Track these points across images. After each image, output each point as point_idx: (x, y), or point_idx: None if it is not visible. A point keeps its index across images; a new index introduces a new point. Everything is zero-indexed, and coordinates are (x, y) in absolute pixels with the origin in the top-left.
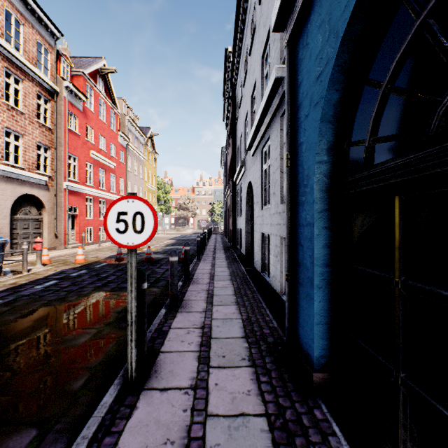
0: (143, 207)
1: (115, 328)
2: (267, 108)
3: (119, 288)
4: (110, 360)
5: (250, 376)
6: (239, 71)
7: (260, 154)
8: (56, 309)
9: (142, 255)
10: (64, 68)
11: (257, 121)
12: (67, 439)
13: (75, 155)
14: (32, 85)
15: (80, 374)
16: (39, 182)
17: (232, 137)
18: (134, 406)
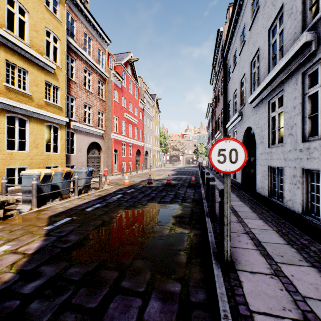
0: (237, 145)
1: (180, 227)
2: (283, 68)
3: (163, 202)
4: (193, 247)
5: (318, 274)
6: (232, 44)
7: (267, 105)
8: (134, 211)
9: (161, 181)
10: (110, 63)
11: (269, 79)
12: (203, 293)
13: (116, 116)
14: (96, 75)
15: (181, 254)
16: (99, 134)
17: (223, 95)
18: (238, 280)
